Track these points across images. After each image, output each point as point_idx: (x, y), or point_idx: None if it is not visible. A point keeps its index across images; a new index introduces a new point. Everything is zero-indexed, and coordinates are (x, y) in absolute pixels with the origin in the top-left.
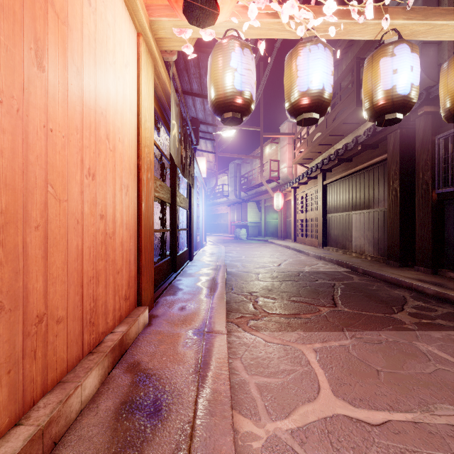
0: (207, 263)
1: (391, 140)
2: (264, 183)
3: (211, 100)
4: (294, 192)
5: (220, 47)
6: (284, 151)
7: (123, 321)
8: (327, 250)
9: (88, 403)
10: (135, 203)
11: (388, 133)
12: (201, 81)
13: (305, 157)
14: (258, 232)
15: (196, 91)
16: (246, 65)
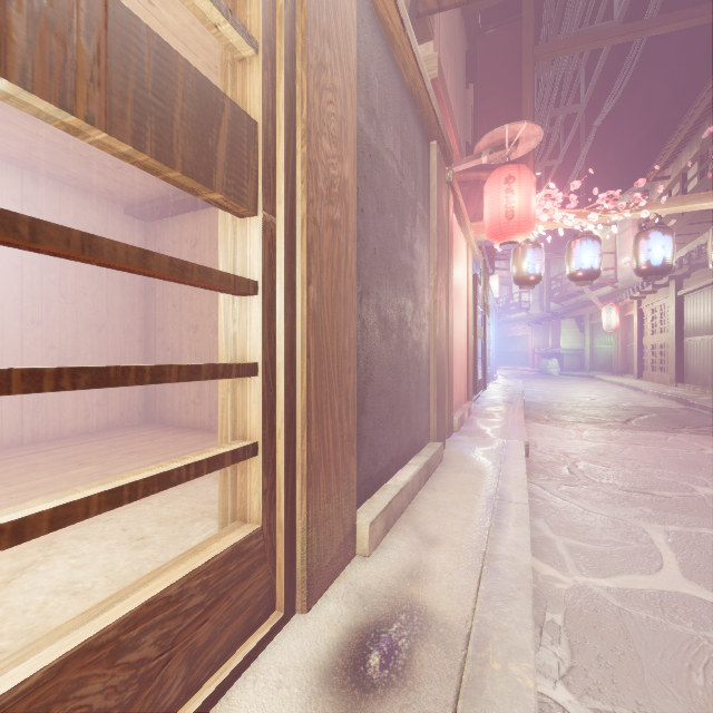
0: (503, 392)
1: None
2: (587, 291)
3: (513, 278)
4: (636, 304)
5: (519, 249)
6: (624, 238)
7: (465, 404)
8: (682, 388)
9: (466, 421)
10: (466, 342)
11: None
12: None
13: None
14: (579, 364)
15: None
16: (536, 258)
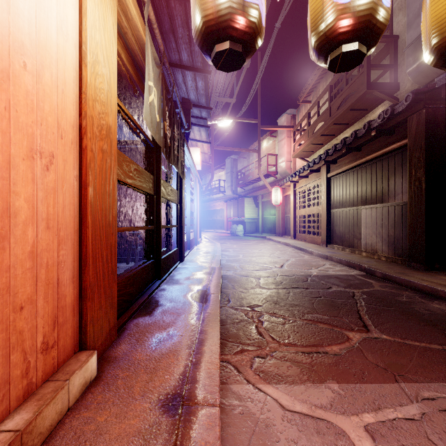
0: (200, 265)
1: (413, 123)
2: (262, 177)
3: (196, 23)
4: (293, 187)
5: None
6: (282, 144)
7: (34, 393)
8: (331, 248)
9: None
10: (75, 187)
11: (409, 114)
12: (192, 48)
13: (305, 149)
14: (255, 228)
15: (186, 63)
16: None
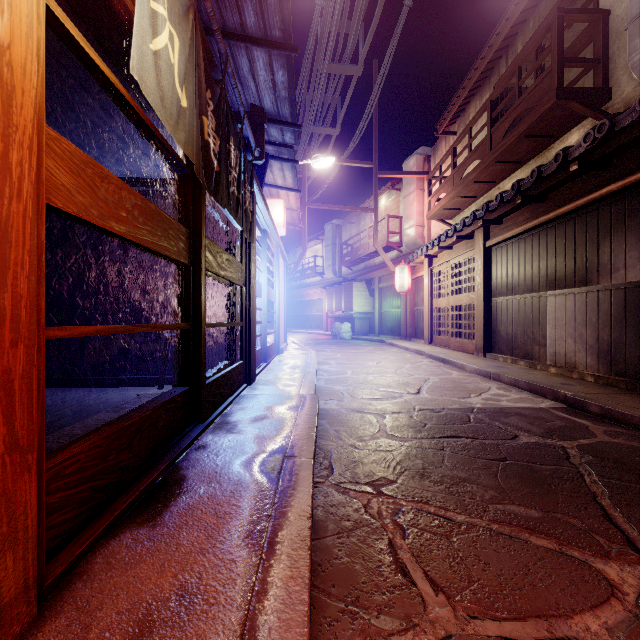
0: (280, 391)
1: None
2: (380, 250)
3: None
4: (428, 264)
5: None
6: (410, 201)
7: None
8: (493, 359)
9: None
10: None
11: None
12: None
13: (448, 205)
14: (369, 327)
15: (254, 32)
16: None
